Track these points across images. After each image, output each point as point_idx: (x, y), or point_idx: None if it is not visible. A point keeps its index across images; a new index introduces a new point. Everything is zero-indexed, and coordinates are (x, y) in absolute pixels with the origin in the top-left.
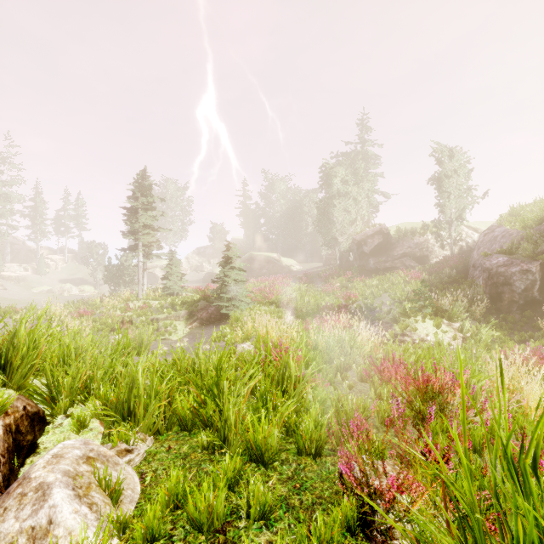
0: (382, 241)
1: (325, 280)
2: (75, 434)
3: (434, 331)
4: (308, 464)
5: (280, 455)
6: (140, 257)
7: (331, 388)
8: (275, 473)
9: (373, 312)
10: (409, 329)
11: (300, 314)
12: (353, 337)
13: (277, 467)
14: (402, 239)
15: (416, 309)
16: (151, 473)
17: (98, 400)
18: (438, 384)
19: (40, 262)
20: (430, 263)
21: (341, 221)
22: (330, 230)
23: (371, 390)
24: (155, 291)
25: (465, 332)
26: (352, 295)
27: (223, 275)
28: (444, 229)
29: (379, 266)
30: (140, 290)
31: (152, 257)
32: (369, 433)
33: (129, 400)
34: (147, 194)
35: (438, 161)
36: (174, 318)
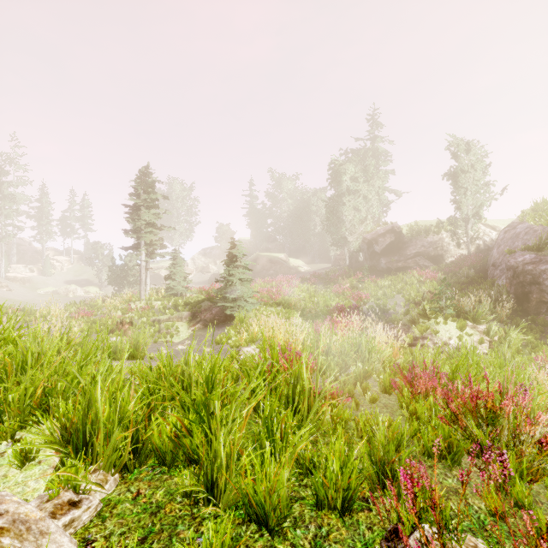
0: (394, 240)
1: (334, 281)
2: (15, 470)
3: (458, 334)
4: (333, 526)
5: (291, 508)
6: (143, 256)
7: (352, 402)
8: (285, 545)
9: (386, 313)
10: (429, 331)
11: (309, 316)
12: (371, 341)
13: (288, 531)
14: (415, 238)
15: (436, 310)
16: (102, 540)
17: (55, 421)
18: (511, 407)
19: (45, 263)
20: (445, 263)
21: (350, 220)
22: (339, 229)
23: (403, 407)
24: (158, 292)
25: (492, 335)
26: (363, 296)
27: (228, 274)
28: (461, 227)
29: (391, 266)
30: (143, 290)
31: (155, 256)
32: (433, 492)
33: (84, 426)
34: (150, 191)
35: (453, 156)
36: (177, 319)
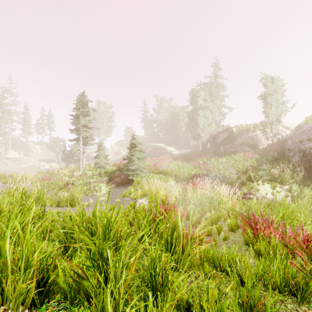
0: (228, 135)
1: (193, 159)
2: None
3: (271, 191)
4: None
5: None
6: (81, 144)
7: (212, 240)
8: None
9: (225, 178)
10: (253, 190)
11: (178, 180)
12: (219, 196)
13: None
14: (241, 134)
15: (257, 176)
16: None
17: None
18: None
19: (27, 149)
20: (259, 149)
21: (202, 124)
22: (196, 129)
23: (250, 245)
24: (90, 166)
25: (293, 192)
26: (211, 168)
27: (130, 155)
28: (268, 127)
29: (226, 150)
30: (81, 164)
31: (88, 145)
32: None
33: None
34: (85, 106)
35: (264, 85)
36: (100, 181)
